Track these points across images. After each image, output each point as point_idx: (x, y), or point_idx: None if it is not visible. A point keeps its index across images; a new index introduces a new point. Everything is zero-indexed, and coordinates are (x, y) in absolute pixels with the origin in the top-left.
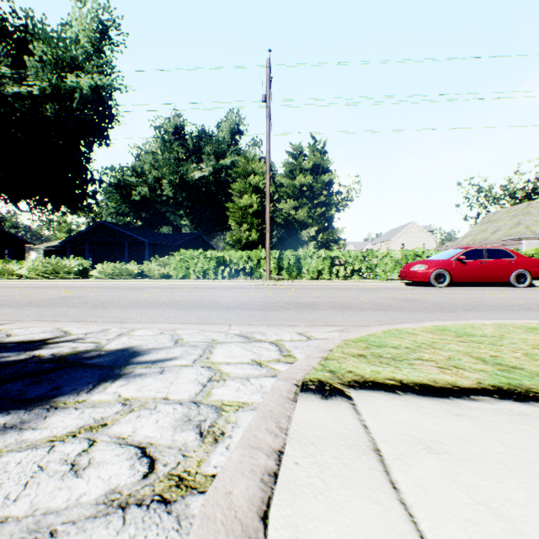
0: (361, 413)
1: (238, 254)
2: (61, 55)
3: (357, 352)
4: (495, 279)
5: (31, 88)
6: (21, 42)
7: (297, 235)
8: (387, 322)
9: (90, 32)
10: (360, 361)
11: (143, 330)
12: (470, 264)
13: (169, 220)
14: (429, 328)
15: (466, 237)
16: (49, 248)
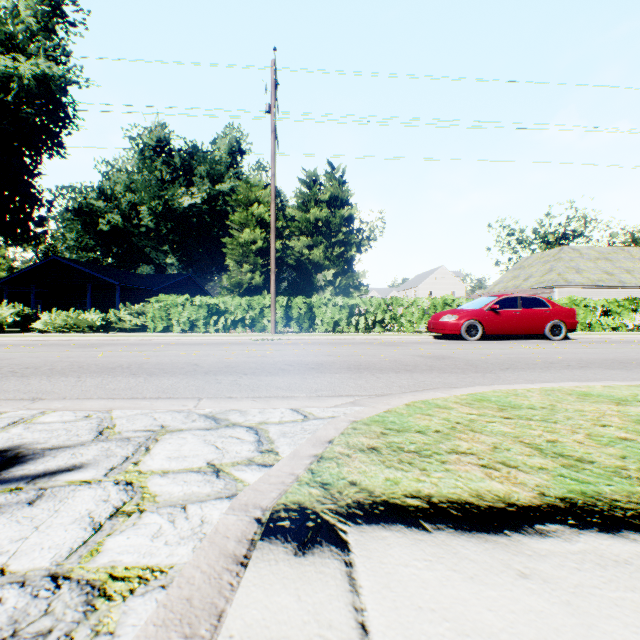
0: (360, 590)
1: (236, 301)
2: None
3: (368, 443)
4: (530, 331)
5: None
6: None
7: (312, 279)
8: (413, 388)
9: (35, 3)
10: (370, 461)
11: (60, 413)
12: (504, 314)
13: (150, 257)
14: (464, 398)
15: (498, 284)
16: None
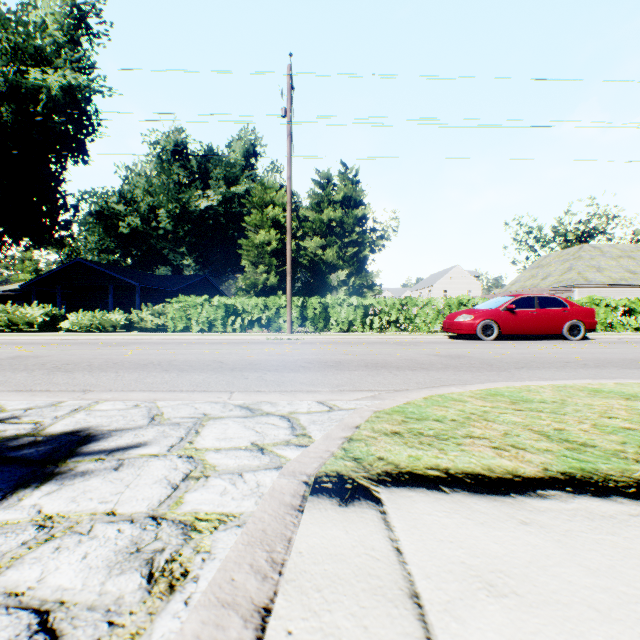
0: (394, 528)
1: (253, 302)
2: (21, 43)
3: (391, 428)
4: (547, 331)
5: None
6: None
7: (325, 279)
8: (429, 384)
9: (61, 17)
10: (394, 442)
11: (111, 402)
12: (520, 314)
13: (168, 259)
14: (478, 393)
15: (515, 283)
16: (6, 292)
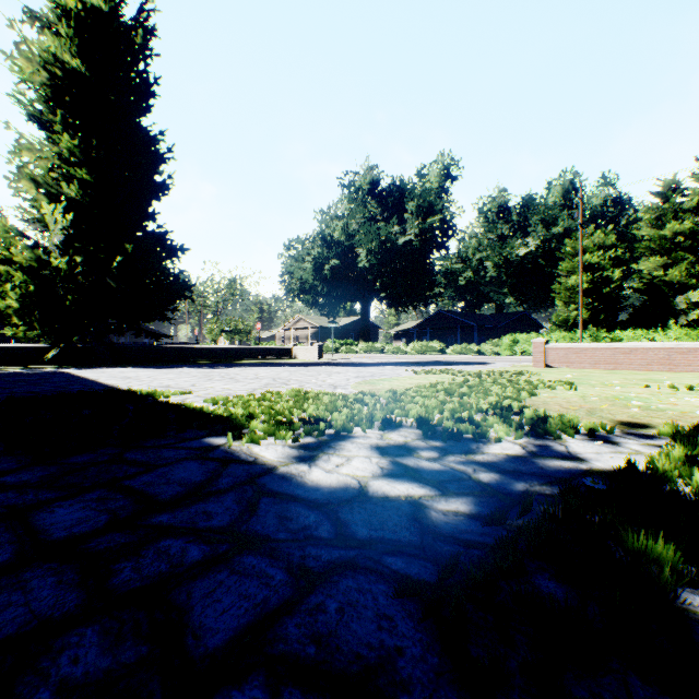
0: None
1: (554, 337)
2: (421, 204)
3: None
4: None
5: (409, 236)
6: (395, 198)
7: (667, 302)
8: None
9: (438, 178)
10: None
11: None
12: None
13: (491, 299)
14: None
15: None
16: (397, 332)
